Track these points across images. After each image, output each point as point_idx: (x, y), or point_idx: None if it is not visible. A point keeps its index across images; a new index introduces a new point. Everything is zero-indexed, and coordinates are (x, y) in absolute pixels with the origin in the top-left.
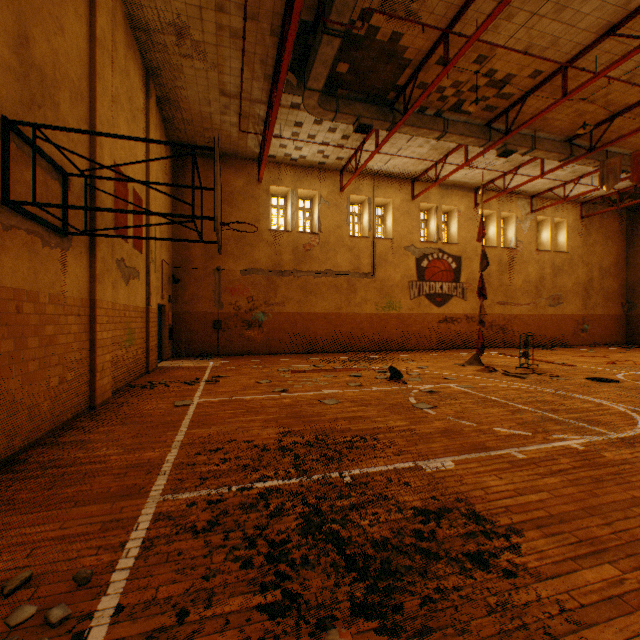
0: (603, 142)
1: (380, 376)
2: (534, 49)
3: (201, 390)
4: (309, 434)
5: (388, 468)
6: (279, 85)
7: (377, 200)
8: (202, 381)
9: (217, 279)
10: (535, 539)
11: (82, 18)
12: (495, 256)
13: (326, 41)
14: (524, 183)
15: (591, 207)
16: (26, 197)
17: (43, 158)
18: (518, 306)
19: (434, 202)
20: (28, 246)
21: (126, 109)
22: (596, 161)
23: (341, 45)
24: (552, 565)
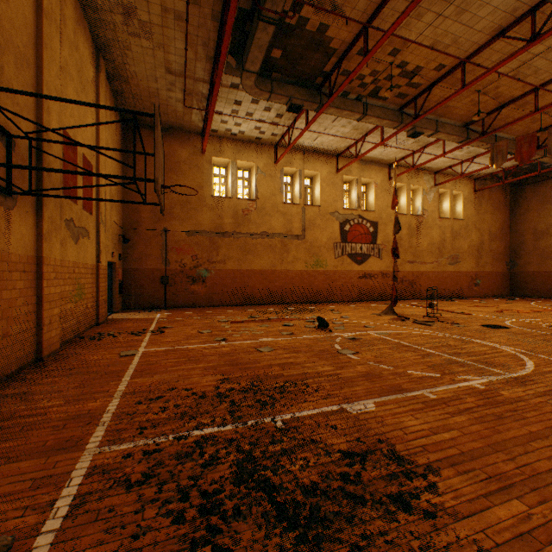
0: (493, 128)
1: (309, 325)
2: (439, 46)
3: (147, 340)
4: (245, 380)
5: (317, 412)
6: (220, 65)
7: (307, 172)
8: (148, 332)
9: (164, 239)
10: (450, 477)
11: None
12: (405, 222)
13: (262, 27)
14: (429, 161)
15: (482, 182)
16: None
17: None
18: (424, 264)
19: (355, 175)
20: None
21: (75, 80)
22: (487, 144)
23: (275, 33)
24: (467, 503)
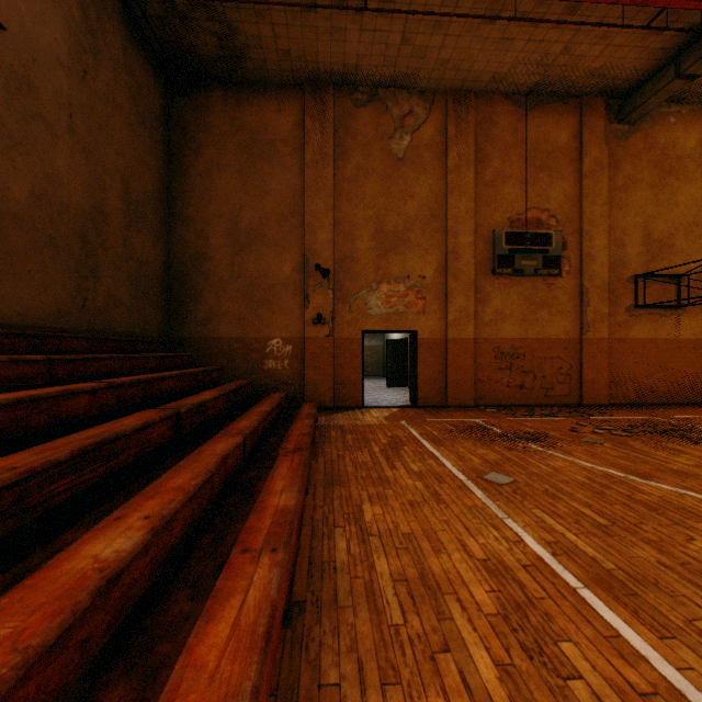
0: None
1: None
2: None
3: None
4: None
5: None
6: None
7: None
8: None
9: None
10: None
11: (696, 180)
12: None
13: None
14: None
15: None
16: (647, 300)
17: (659, 278)
18: None
19: None
20: (649, 320)
21: None
22: None
23: None
24: None
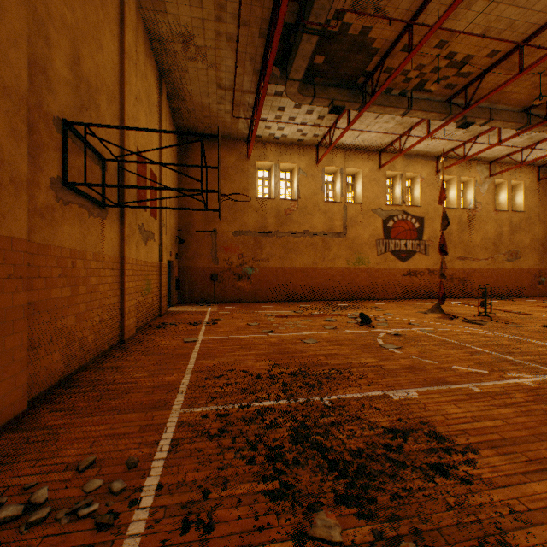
0: None
1: (351, 321)
2: (491, 32)
3: (203, 330)
4: (293, 366)
5: (361, 395)
6: (266, 78)
7: (348, 170)
8: (204, 323)
9: (214, 239)
10: (489, 456)
11: (115, 37)
12: (455, 216)
13: (305, 39)
14: (482, 150)
15: None
16: (78, 179)
17: (89, 148)
18: (477, 261)
19: (399, 170)
20: (79, 216)
21: (145, 105)
22: None
23: (318, 41)
24: (504, 477)
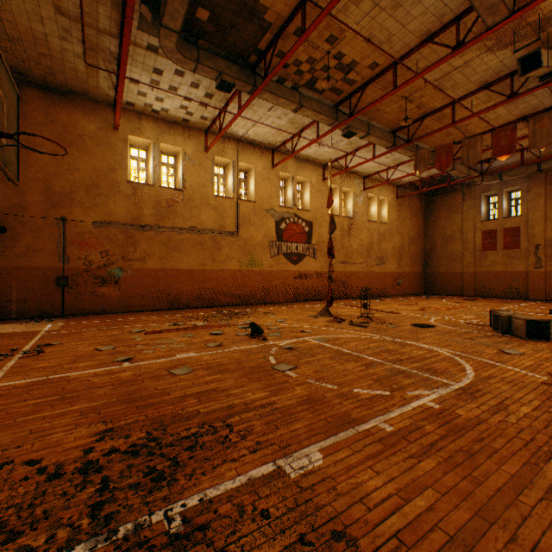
0: (415, 138)
1: (241, 332)
2: (374, 41)
3: (8, 368)
4: (140, 430)
5: (241, 483)
6: (128, 10)
7: (241, 164)
8: (18, 353)
9: (62, 230)
10: None
11: None
12: (338, 223)
13: None
14: (361, 163)
15: (403, 190)
16: None
17: None
18: (355, 265)
19: (291, 172)
20: None
21: None
22: (410, 152)
23: None
24: None
